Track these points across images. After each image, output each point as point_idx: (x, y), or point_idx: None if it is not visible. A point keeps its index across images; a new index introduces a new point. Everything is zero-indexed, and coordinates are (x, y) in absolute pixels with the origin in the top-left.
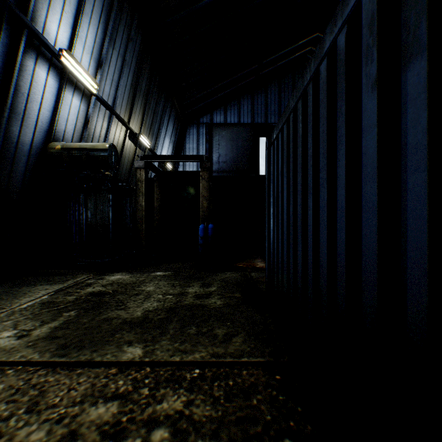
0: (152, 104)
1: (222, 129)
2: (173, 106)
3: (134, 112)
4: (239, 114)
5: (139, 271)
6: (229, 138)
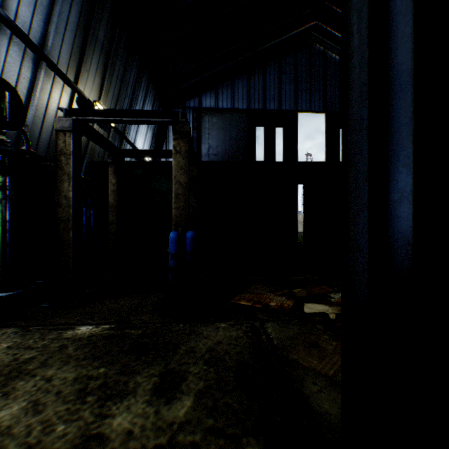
0: (118, 68)
1: (212, 115)
2: (150, 81)
3: (86, 69)
4: (233, 98)
5: (49, 321)
6: (221, 126)
